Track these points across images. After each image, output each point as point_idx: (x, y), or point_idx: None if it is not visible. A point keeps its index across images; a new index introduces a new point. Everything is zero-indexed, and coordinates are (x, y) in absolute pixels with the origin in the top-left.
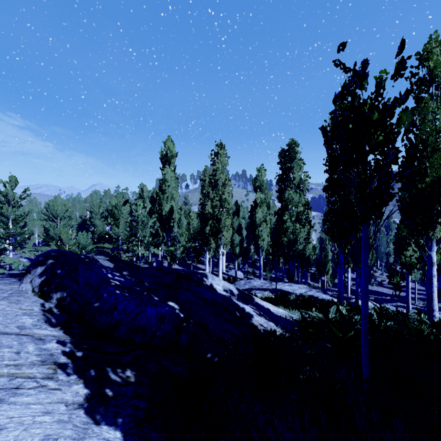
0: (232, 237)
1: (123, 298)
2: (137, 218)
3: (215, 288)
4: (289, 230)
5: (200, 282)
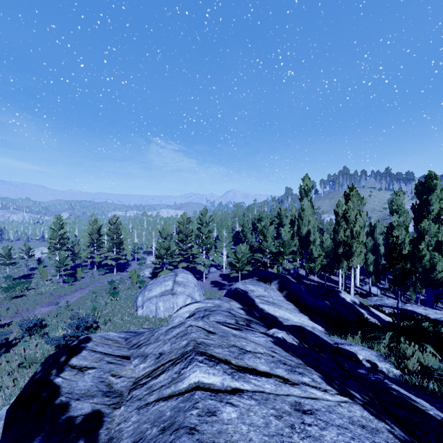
0: (365, 256)
1: (308, 296)
2: (283, 239)
3: (345, 299)
4: (425, 258)
5: (337, 295)
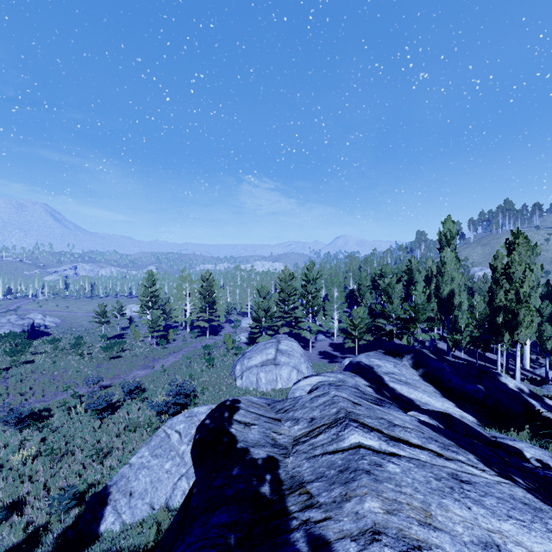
0: (539, 327)
1: (454, 377)
2: (416, 302)
3: (507, 384)
4: None
5: (495, 378)
